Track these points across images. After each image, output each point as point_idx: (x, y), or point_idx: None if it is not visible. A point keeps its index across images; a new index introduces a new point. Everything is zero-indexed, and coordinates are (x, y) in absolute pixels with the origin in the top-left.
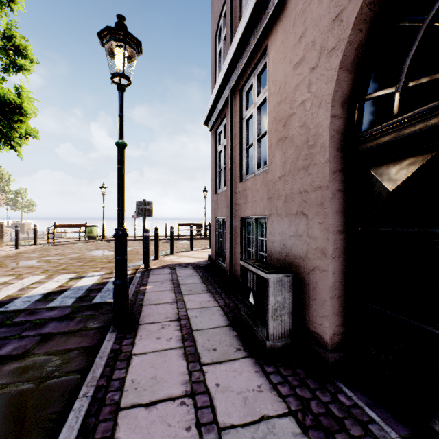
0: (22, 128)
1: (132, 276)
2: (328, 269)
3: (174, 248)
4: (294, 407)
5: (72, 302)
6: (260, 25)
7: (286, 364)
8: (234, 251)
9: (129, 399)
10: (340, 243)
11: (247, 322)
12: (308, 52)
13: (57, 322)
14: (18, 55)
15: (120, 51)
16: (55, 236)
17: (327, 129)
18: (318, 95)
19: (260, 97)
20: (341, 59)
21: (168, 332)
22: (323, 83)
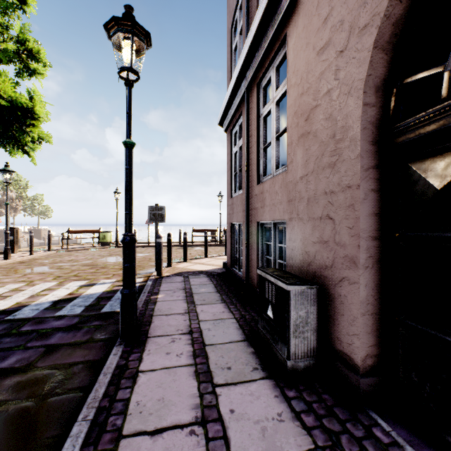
0: (35, 133)
1: (143, 284)
2: (360, 280)
3: (188, 255)
4: (321, 442)
5: (80, 311)
6: (280, 11)
7: (310, 388)
8: (251, 258)
9: (132, 425)
10: (374, 250)
11: (265, 337)
12: (335, 34)
13: (64, 333)
14: (31, 59)
15: (127, 43)
16: (70, 242)
17: (358, 120)
18: (347, 82)
19: (279, 90)
20: (376, 36)
21: (178, 346)
22: (353, 67)
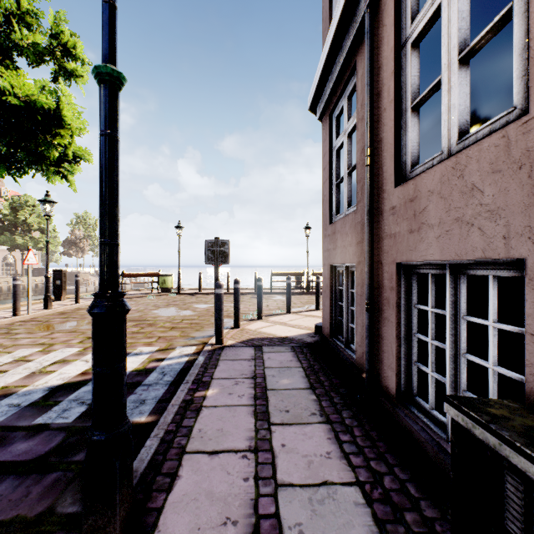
0: (68, 148)
1: (193, 359)
2: None
3: (264, 308)
4: None
5: (76, 417)
6: None
7: None
8: (378, 334)
9: None
10: None
11: None
12: None
13: (13, 482)
14: (65, 56)
15: None
16: (137, 285)
17: None
18: None
19: None
20: None
21: None
22: None
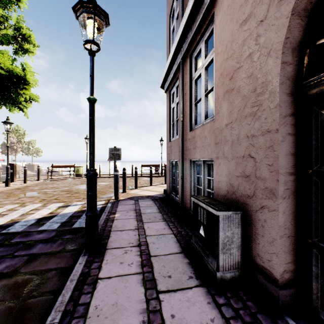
0: (27, 95)
1: (105, 206)
2: (279, 209)
3: (138, 183)
4: None
5: (57, 227)
6: None
7: (236, 296)
8: (185, 187)
9: None
10: (290, 184)
11: (198, 251)
12: (255, 7)
13: (43, 244)
14: (24, 41)
15: (90, 21)
16: (54, 173)
17: (277, 76)
18: (267, 45)
19: (207, 58)
20: (294, 4)
21: (130, 257)
22: (272, 32)
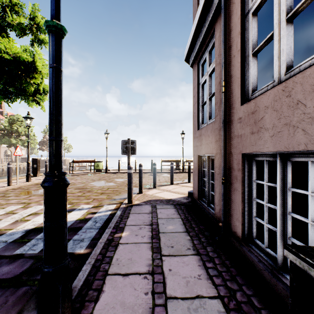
0: (40, 86)
1: (114, 212)
2: None
3: (157, 181)
4: None
5: (40, 249)
6: None
7: None
8: (230, 199)
9: None
10: None
11: None
12: None
13: None
14: (38, 30)
15: None
16: (82, 167)
17: None
18: None
19: None
20: None
21: None
22: None
